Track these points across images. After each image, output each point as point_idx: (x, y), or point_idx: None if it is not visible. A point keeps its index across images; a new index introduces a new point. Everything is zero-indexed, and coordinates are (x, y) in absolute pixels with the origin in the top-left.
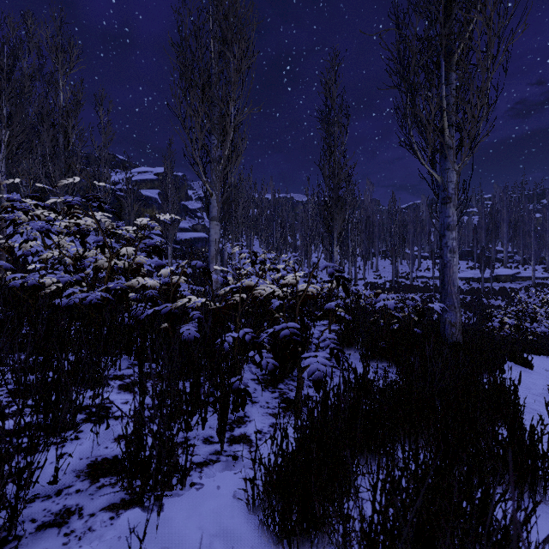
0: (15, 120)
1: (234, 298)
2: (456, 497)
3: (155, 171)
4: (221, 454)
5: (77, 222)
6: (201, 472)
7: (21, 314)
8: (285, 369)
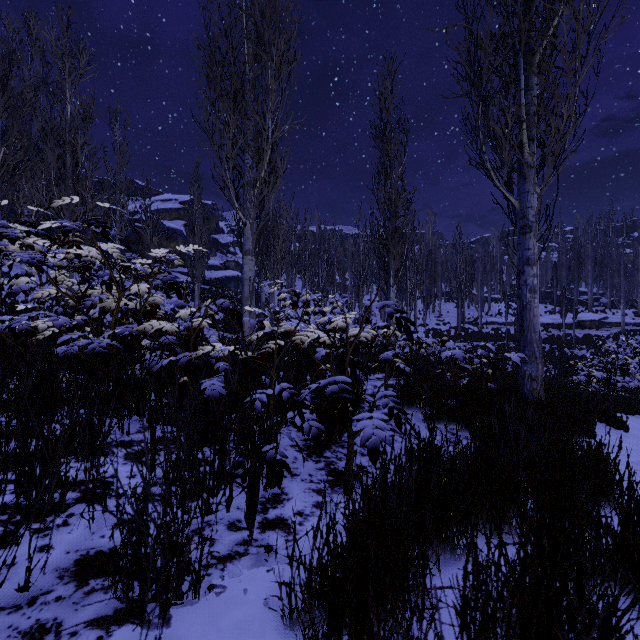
0: (10, 135)
1: (269, 345)
2: (584, 632)
3: (181, 198)
4: (251, 544)
5: (78, 253)
6: (223, 569)
7: (7, 365)
8: (332, 433)
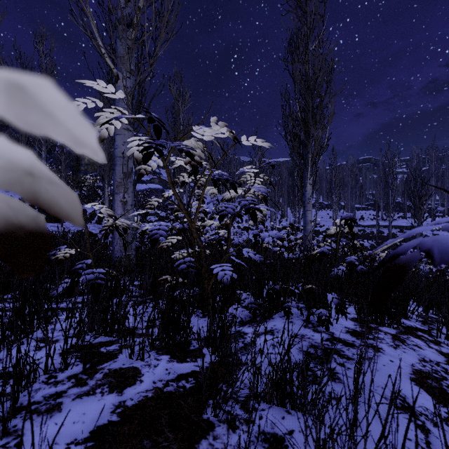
0: None
1: None
2: None
3: None
4: None
5: None
6: None
7: None
8: None
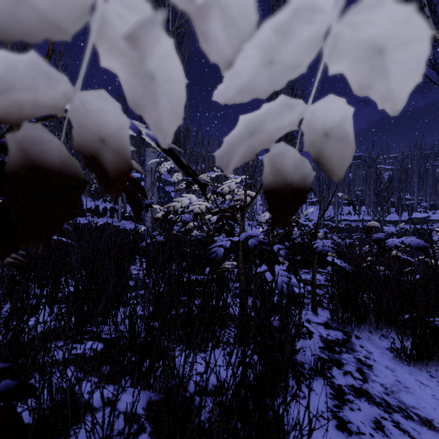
0: None
1: None
2: None
3: None
4: None
5: None
6: None
7: None
8: None
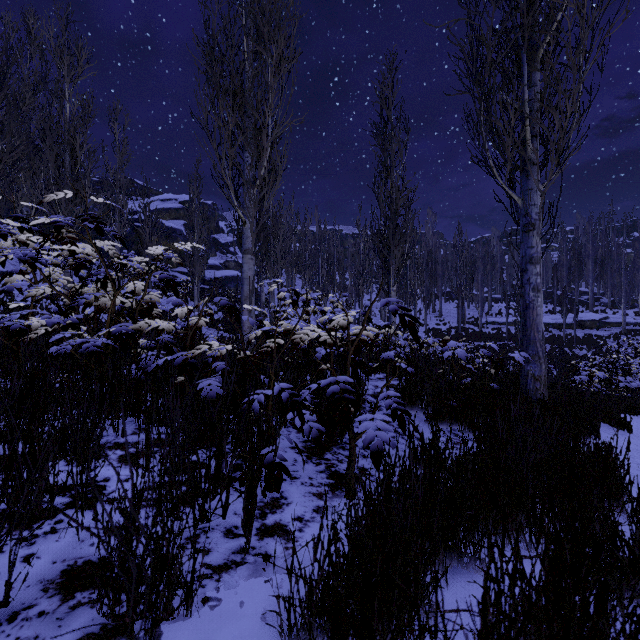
0: (7, 132)
1: (268, 344)
2: None
3: (180, 198)
4: (248, 552)
5: (72, 250)
6: (218, 580)
7: None
8: (333, 434)
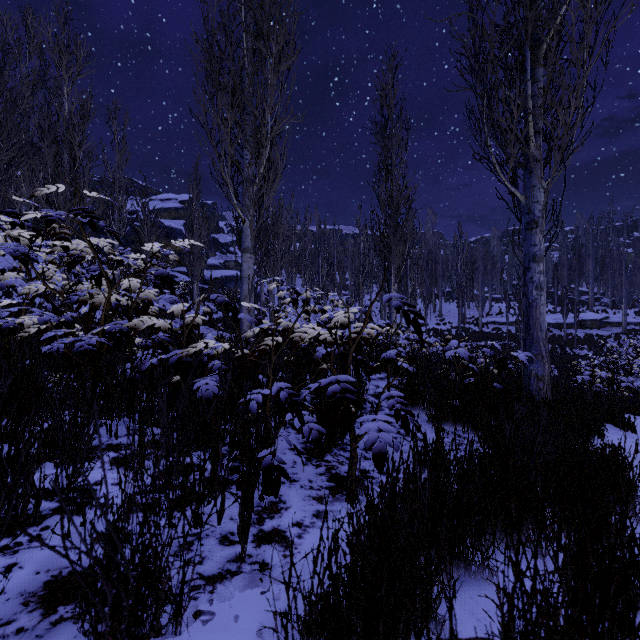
0: (4, 130)
1: (266, 342)
2: None
3: (180, 198)
4: (244, 560)
5: (65, 246)
6: (212, 592)
7: None
8: (333, 435)
